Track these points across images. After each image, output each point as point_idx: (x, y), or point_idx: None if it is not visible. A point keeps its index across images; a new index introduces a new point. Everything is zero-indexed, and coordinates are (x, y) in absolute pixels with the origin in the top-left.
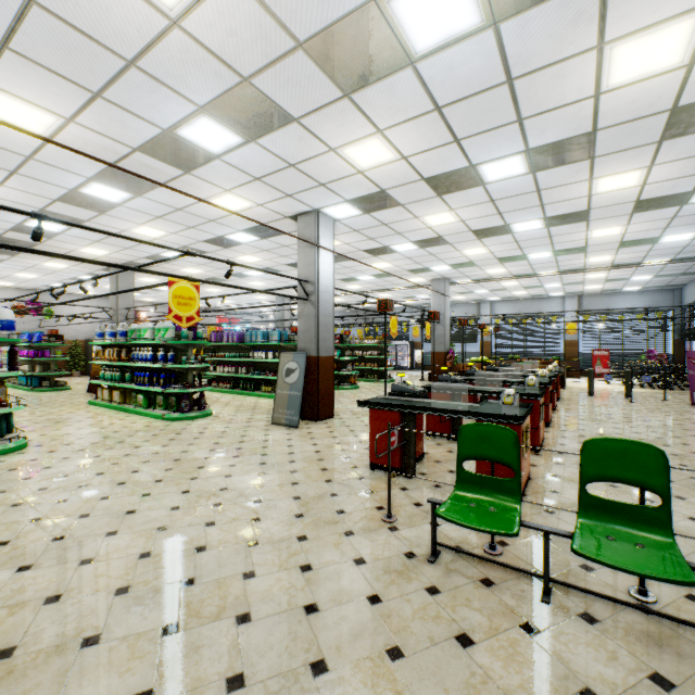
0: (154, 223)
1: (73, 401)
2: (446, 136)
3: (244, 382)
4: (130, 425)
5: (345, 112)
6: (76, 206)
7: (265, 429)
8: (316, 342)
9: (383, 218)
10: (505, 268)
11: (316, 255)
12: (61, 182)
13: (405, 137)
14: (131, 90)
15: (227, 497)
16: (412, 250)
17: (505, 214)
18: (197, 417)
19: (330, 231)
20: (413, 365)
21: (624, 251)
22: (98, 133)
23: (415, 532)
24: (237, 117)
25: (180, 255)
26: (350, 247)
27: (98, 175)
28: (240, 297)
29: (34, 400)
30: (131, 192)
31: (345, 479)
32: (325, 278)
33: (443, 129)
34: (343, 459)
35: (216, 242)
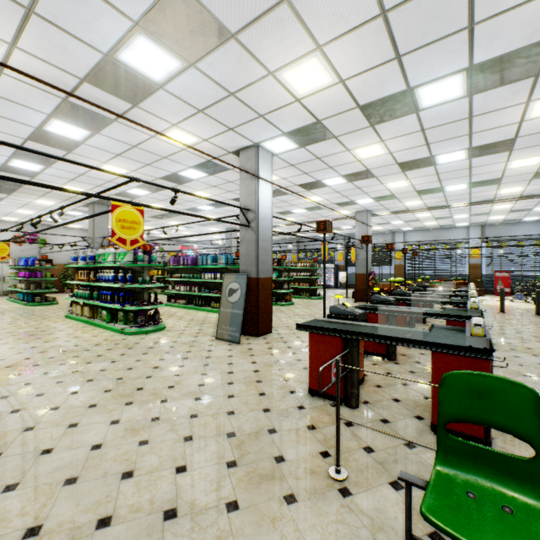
0: (116, 161)
1: (54, 314)
2: (388, 51)
3: (197, 299)
4: (91, 338)
5: (284, 22)
6: (46, 145)
7: (209, 344)
8: (256, 265)
9: (317, 152)
10: (422, 201)
11: (256, 186)
12: (25, 120)
13: (345, 54)
14: (62, 2)
15: (156, 432)
16: (341, 184)
17: (432, 145)
18: (151, 331)
19: (269, 164)
20: (337, 284)
21: (536, 182)
22: (43, 60)
23: (373, 500)
24: (173, 35)
25: (126, 182)
26: (286, 181)
27: (55, 111)
28: (196, 228)
29: (24, 313)
30: (89, 129)
31: (284, 408)
32: (264, 207)
33: (386, 42)
34: (281, 381)
35: (171, 179)
